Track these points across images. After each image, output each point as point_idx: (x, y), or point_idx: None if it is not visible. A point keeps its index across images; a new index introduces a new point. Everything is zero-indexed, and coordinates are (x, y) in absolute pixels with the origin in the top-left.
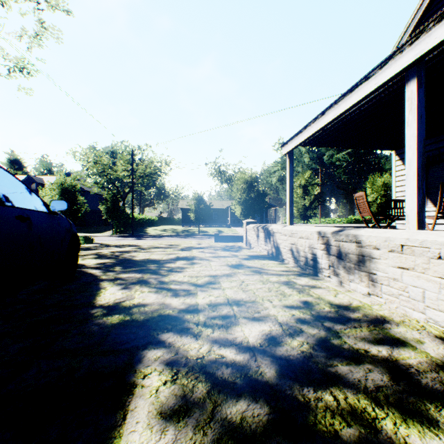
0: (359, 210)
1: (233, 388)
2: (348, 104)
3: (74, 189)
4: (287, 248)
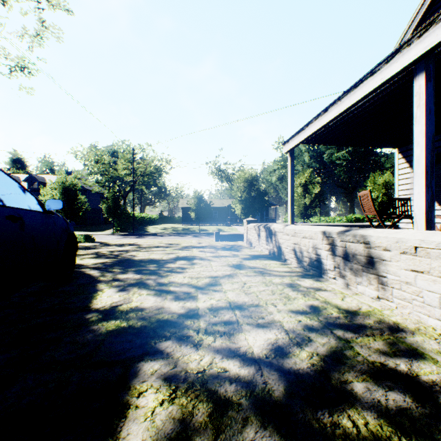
0: (363, 209)
1: (238, 409)
2: (352, 100)
3: (75, 187)
4: (290, 248)
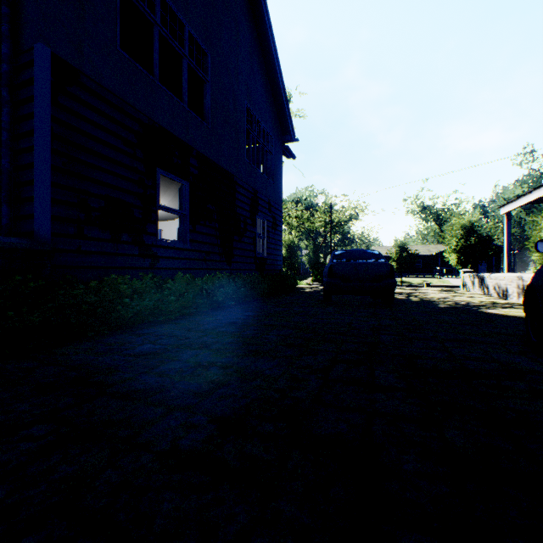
0: None
1: (457, 305)
2: None
3: (295, 245)
4: (492, 287)
